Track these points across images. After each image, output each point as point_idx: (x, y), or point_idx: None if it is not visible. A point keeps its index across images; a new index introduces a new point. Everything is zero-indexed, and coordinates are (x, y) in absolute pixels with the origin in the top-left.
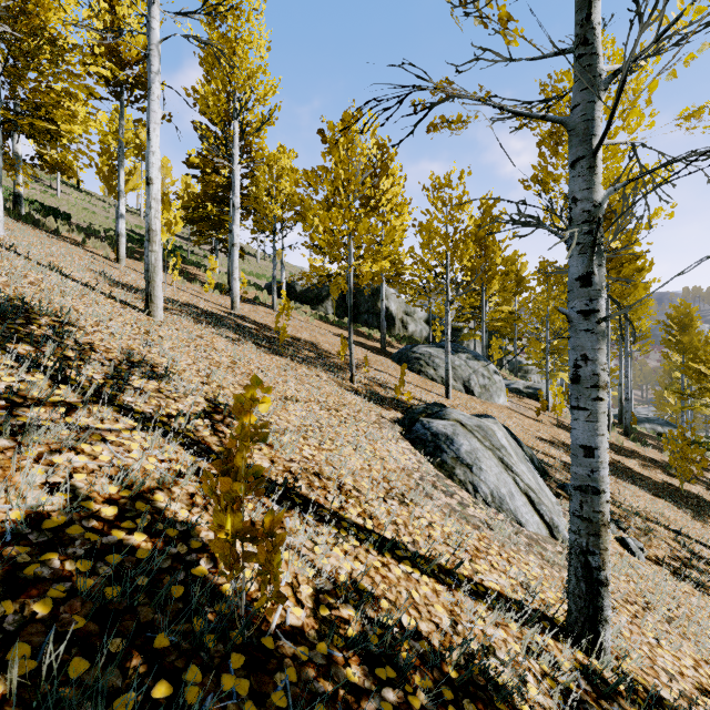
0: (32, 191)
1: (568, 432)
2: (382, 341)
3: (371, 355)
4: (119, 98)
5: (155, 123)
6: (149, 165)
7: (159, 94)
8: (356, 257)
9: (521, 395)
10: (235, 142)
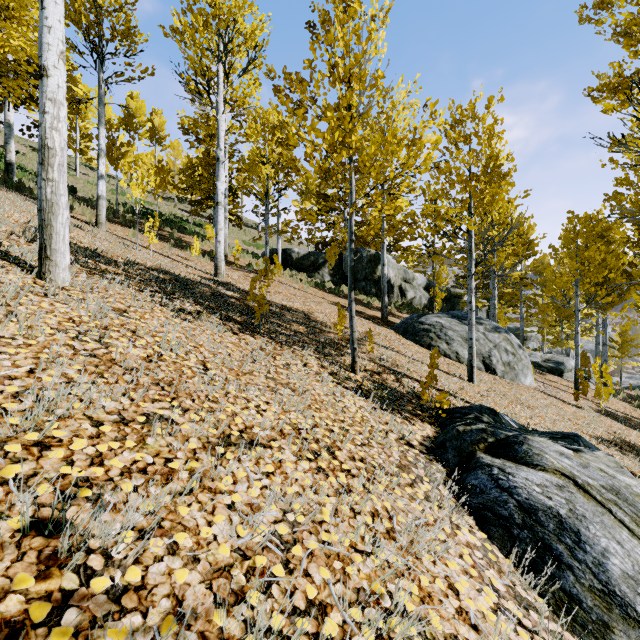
0: None
1: (616, 421)
2: (383, 309)
3: (372, 326)
4: (97, 48)
5: None
6: (42, 47)
7: None
8: None
9: (541, 370)
10: (220, 89)
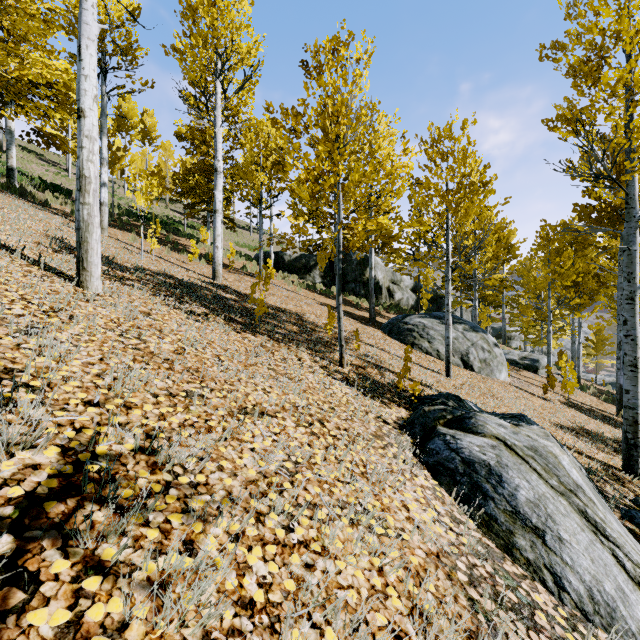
0: (46, 172)
1: (580, 412)
2: (370, 310)
3: (360, 326)
4: (100, 63)
5: (89, 39)
6: (80, 93)
7: (94, 3)
8: (343, 227)
9: (518, 367)
10: (217, 103)
